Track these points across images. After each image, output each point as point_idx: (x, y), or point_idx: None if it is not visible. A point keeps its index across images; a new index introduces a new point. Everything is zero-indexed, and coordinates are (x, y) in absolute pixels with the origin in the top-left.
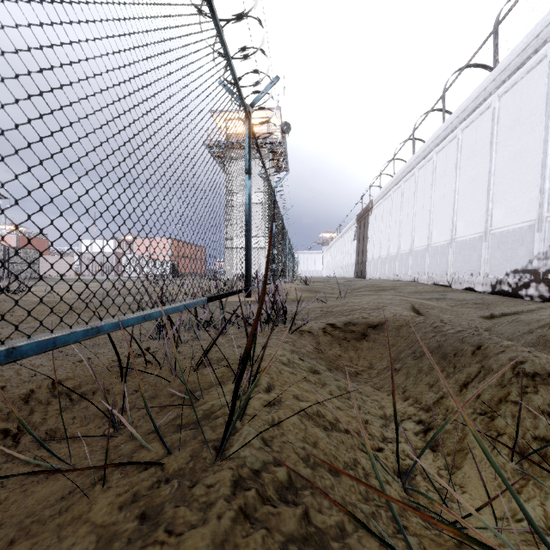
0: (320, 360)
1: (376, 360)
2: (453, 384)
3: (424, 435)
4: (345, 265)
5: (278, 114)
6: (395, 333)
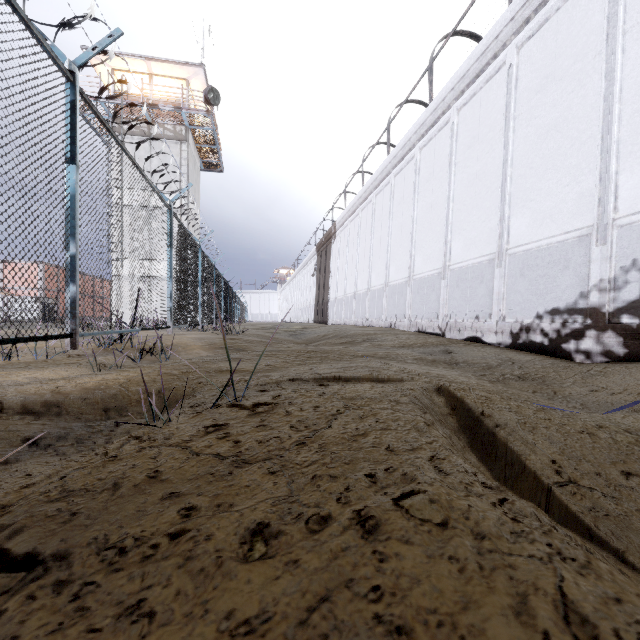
0: None
1: None
2: None
3: None
4: (303, 308)
5: (201, 77)
6: None
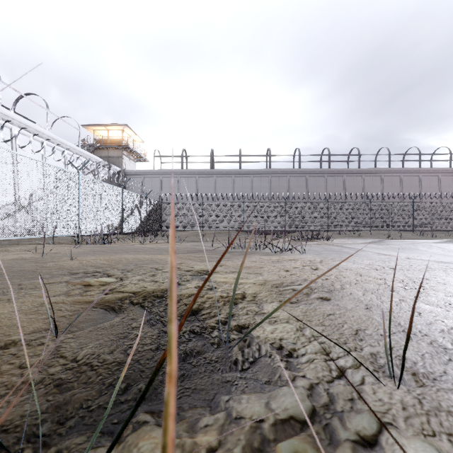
0: None
1: None
2: None
3: None
4: None
5: None
6: None
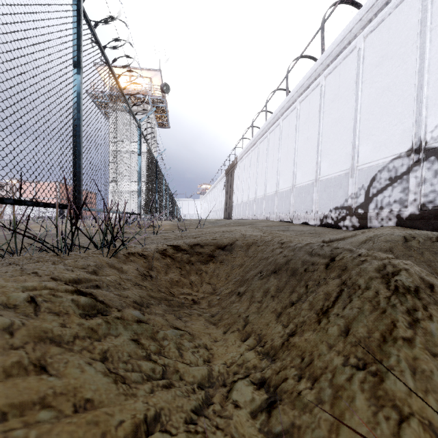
0: (135, 291)
1: (221, 284)
2: (307, 312)
3: (268, 418)
4: (217, 210)
5: (159, 76)
6: (244, 254)
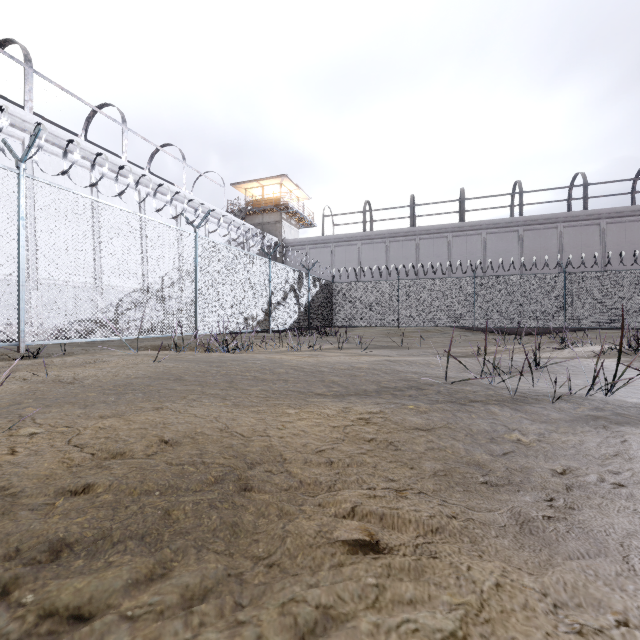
0: None
1: None
2: None
3: None
4: None
5: None
6: None
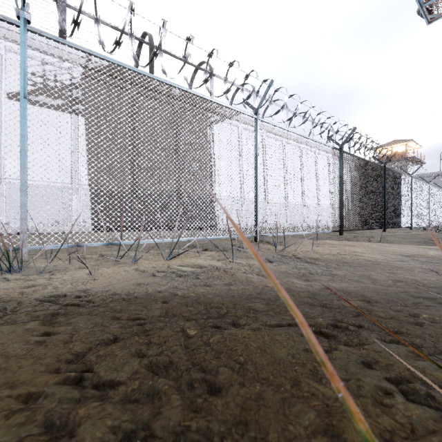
0: None
1: None
2: None
3: None
4: None
5: None
6: None
